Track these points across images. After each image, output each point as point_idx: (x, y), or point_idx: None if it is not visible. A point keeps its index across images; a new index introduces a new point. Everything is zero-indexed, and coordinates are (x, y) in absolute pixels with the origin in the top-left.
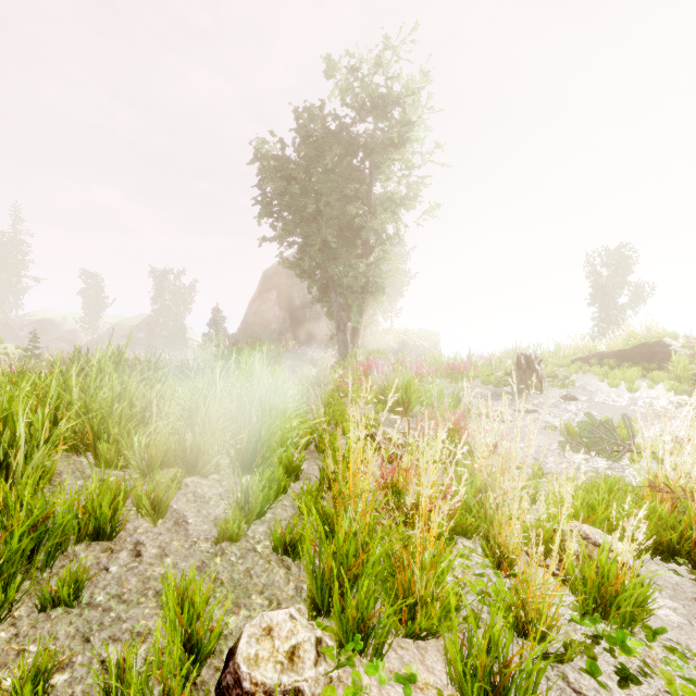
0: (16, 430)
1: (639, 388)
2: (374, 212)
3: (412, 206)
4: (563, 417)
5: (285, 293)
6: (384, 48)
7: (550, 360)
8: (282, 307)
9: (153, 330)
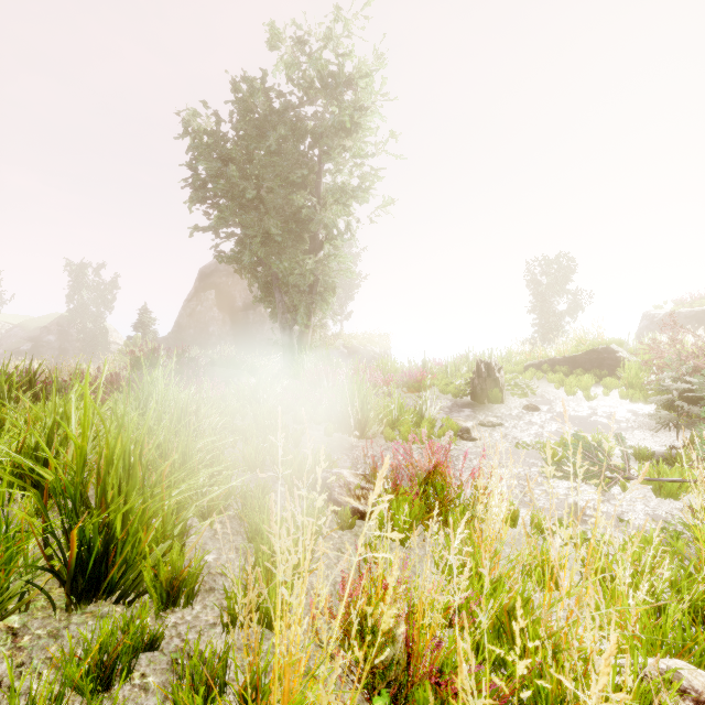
0: None
1: (597, 396)
2: (324, 205)
3: (365, 198)
4: (531, 430)
5: (225, 292)
6: (335, 20)
7: (504, 366)
8: (221, 308)
9: (67, 332)
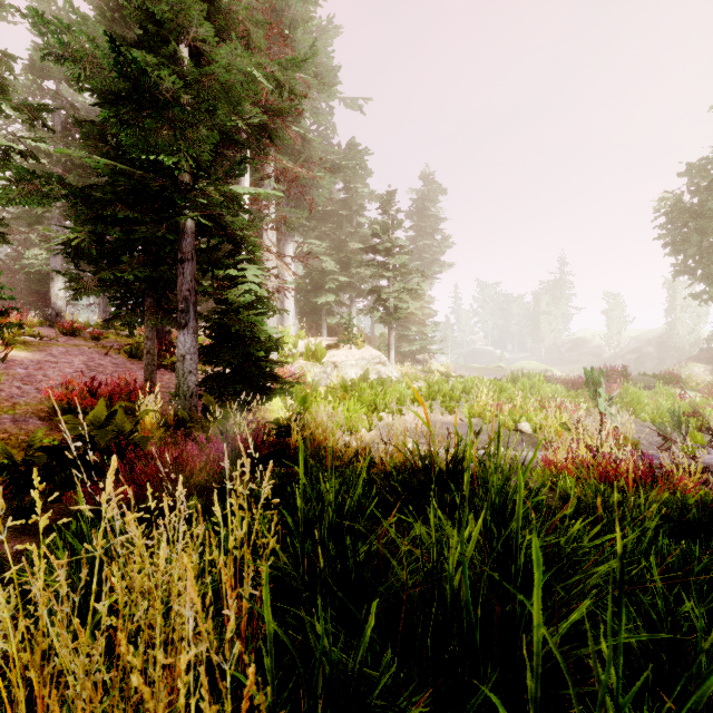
0: (454, 387)
1: None
2: None
3: None
4: None
5: None
6: None
7: None
8: None
9: (665, 343)
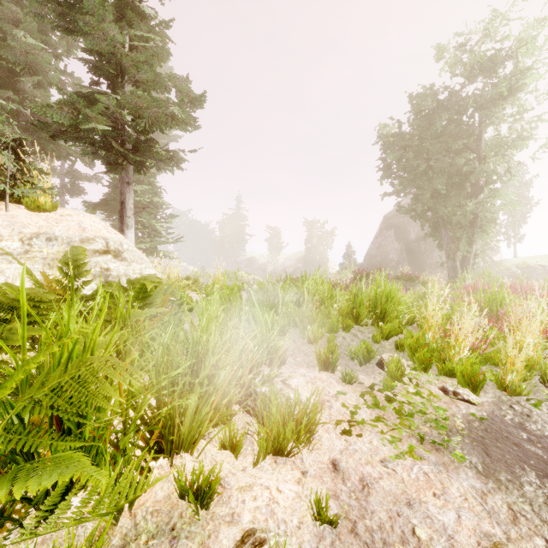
0: (304, 297)
1: None
2: (485, 155)
3: (524, 145)
4: None
5: (402, 229)
6: (491, 19)
7: None
8: (399, 241)
9: (307, 261)
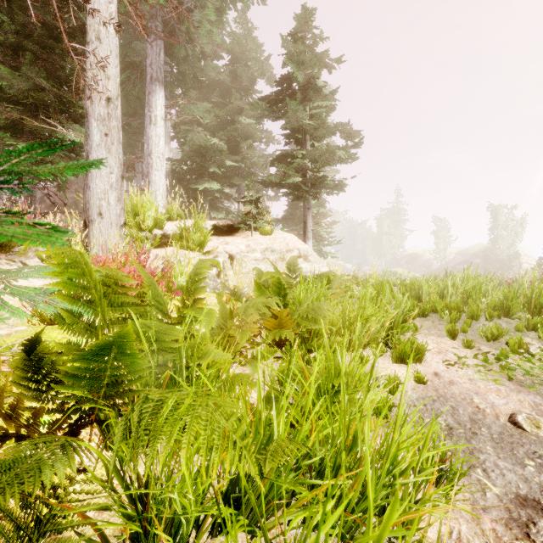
0: (447, 290)
1: None
2: None
3: None
4: None
5: None
6: None
7: None
8: None
9: (488, 256)
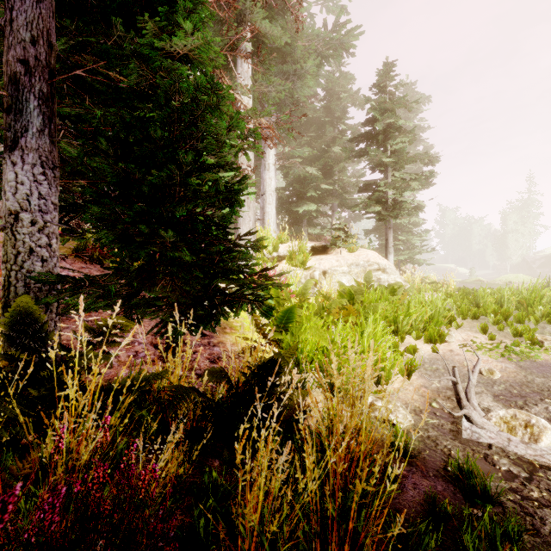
0: (504, 299)
1: None
2: None
3: None
4: None
5: None
6: None
7: None
8: None
9: None
